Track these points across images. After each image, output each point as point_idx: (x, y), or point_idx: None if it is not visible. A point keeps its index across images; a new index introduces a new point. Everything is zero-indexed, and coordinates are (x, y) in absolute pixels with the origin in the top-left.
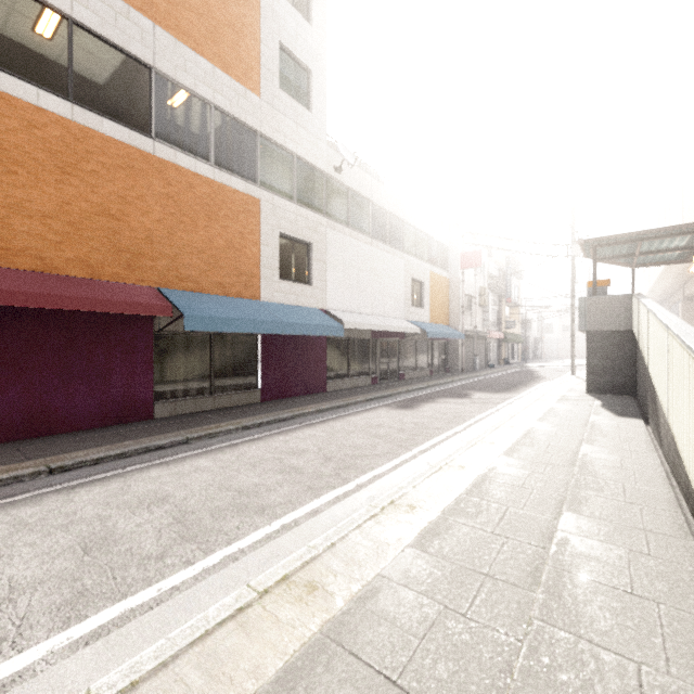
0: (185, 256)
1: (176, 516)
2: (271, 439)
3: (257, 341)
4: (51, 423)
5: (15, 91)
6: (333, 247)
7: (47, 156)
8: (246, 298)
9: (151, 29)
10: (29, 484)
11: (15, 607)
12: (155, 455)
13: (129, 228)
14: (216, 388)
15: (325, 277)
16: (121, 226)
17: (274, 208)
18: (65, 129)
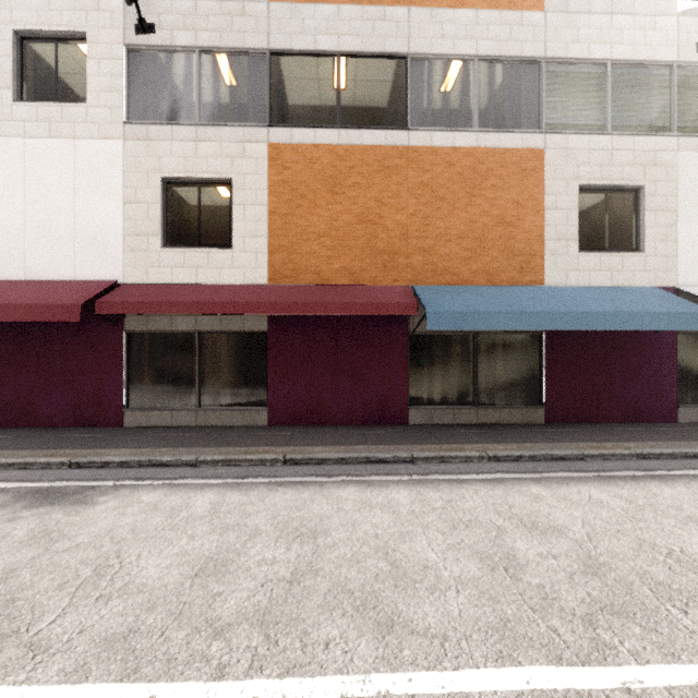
0: (442, 246)
1: (298, 569)
2: (517, 487)
3: (540, 340)
4: (324, 415)
5: (301, 139)
6: (694, 181)
7: (321, 184)
8: (523, 285)
9: (405, 16)
10: (266, 469)
11: (98, 611)
12: (370, 469)
13: (385, 229)
14: (481, 399)
15: (675, 233)
16: (378, 229)
17: (569, 153)
18: (334, 155)
